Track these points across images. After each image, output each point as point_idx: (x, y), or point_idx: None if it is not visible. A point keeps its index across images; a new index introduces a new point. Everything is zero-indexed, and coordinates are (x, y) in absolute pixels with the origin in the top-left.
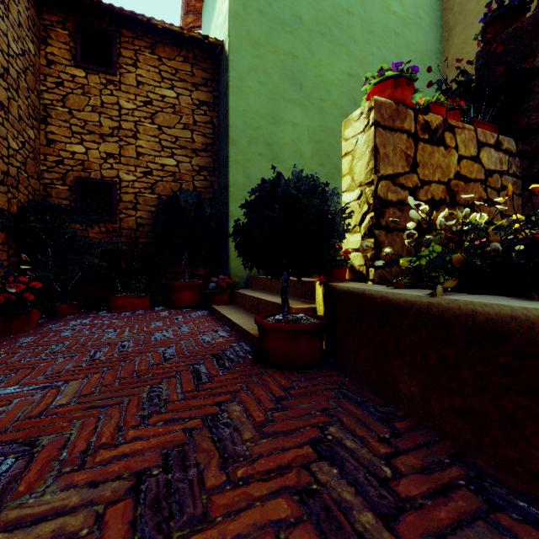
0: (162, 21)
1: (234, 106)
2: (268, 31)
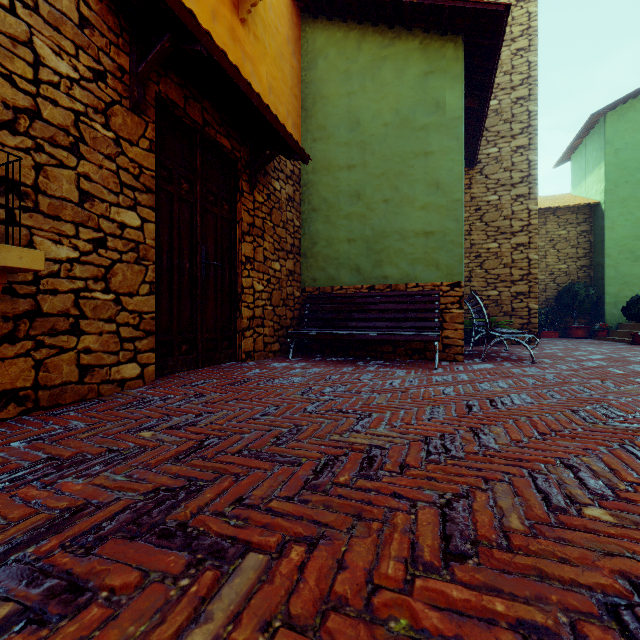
0: (563, 205)
1: (608, 237)
2: (631, 191)
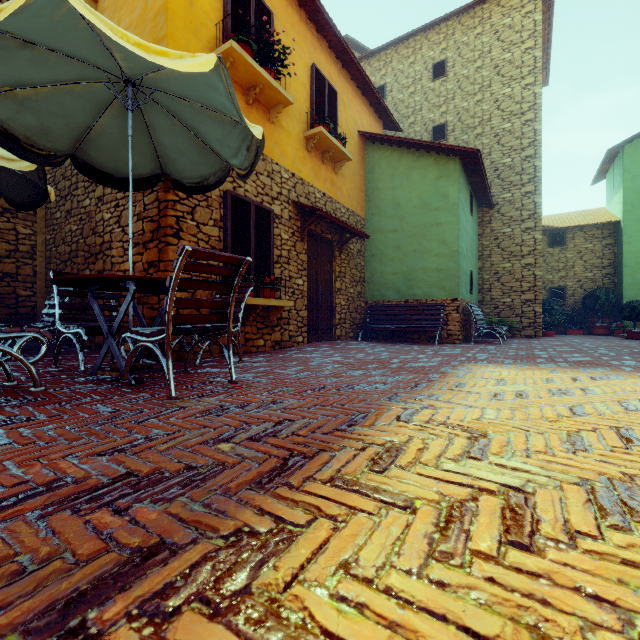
0: (587, 224)
1: (626, 250)
2: None
